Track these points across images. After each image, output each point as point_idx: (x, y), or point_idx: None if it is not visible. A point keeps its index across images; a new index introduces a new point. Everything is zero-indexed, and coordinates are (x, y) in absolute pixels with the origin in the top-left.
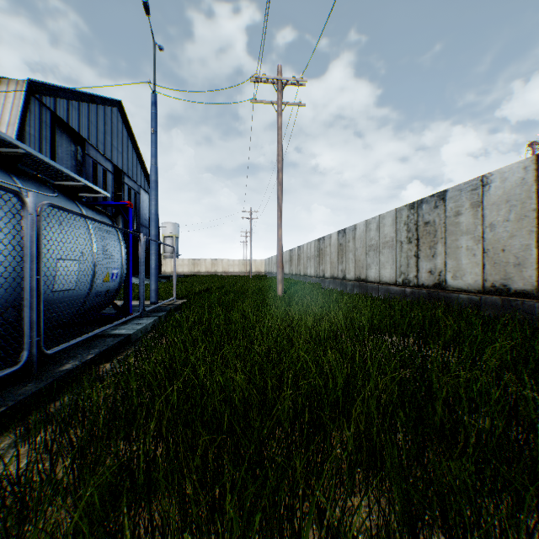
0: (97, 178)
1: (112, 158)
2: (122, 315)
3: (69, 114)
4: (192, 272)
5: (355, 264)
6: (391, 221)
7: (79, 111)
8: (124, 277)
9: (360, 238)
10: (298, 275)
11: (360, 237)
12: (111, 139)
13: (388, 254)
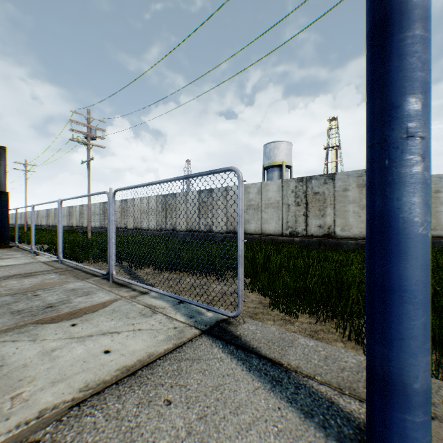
0: None
1: None
2: None
3: None
4: None
5: None
6: (67, 209)
7: None
8: None
9: None
10: (38, 225)
11: None
12: None
13: (66, 218)
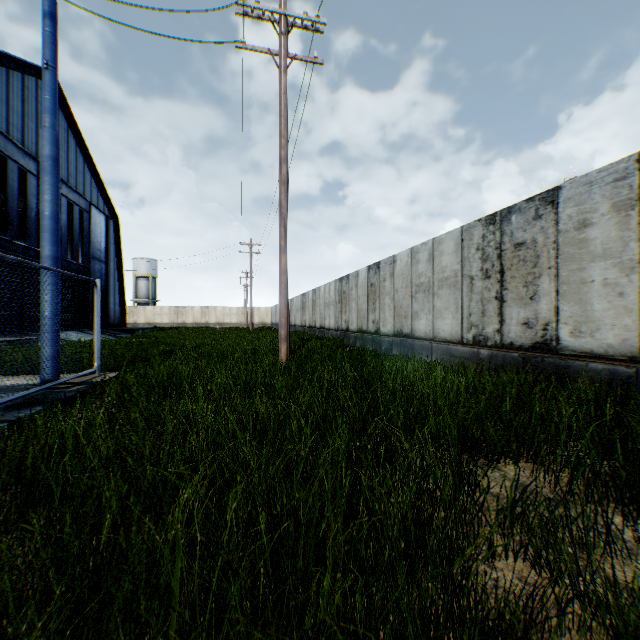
0: (7, 180)
1: (38, 155)
2: None
3: None
4: (175, 323)
5: (395, 311)
6: (453, 247)
7: None
8: None
9: (401, 275)
10: (313, 328)
11: (403, 273)
12: (37, 126)
13: (449, 297)
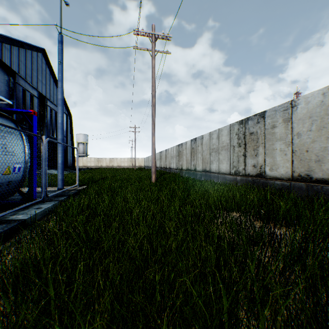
0: (25, 100)
1: (38, 88)
2: (26, 201)
3: (2, 53)
4: (97, 166)
5: (203, 160)
6: (226, 133)
7: (11, 52)
8: (28, 170)
9: (205, 144)
10: (165, 168)
11: (206, 143)
12: (37, 74)
13: (225, 154)
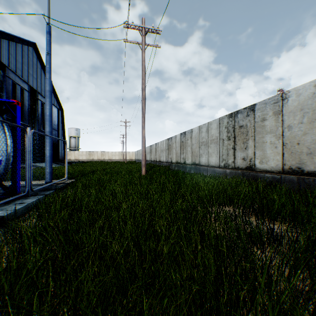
0: (16, 93)
1: (28, 81)
2: (9, 195)
3: None
4: (88, 159)
5: (192, 154)
6: (216, 126)
7: (0, 45)
8: (10, 163)
9: (195, 137)
10: (155, 161)
11: (195, 137)
12: (28, 68)
13: (214, 147)
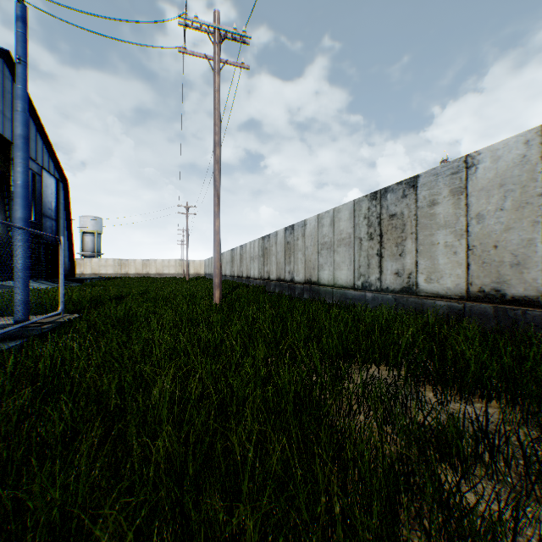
0: None
1: None
2: None
3: None
4: (119, 274)
5: (305, 264)
6: (348, 215)
7: None
8: None
9: (310, 235)
10: (240, 277)
11: (311, 234)
12: None
13: (345, 253)
